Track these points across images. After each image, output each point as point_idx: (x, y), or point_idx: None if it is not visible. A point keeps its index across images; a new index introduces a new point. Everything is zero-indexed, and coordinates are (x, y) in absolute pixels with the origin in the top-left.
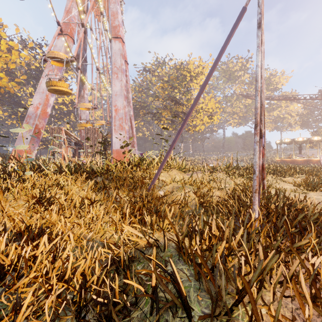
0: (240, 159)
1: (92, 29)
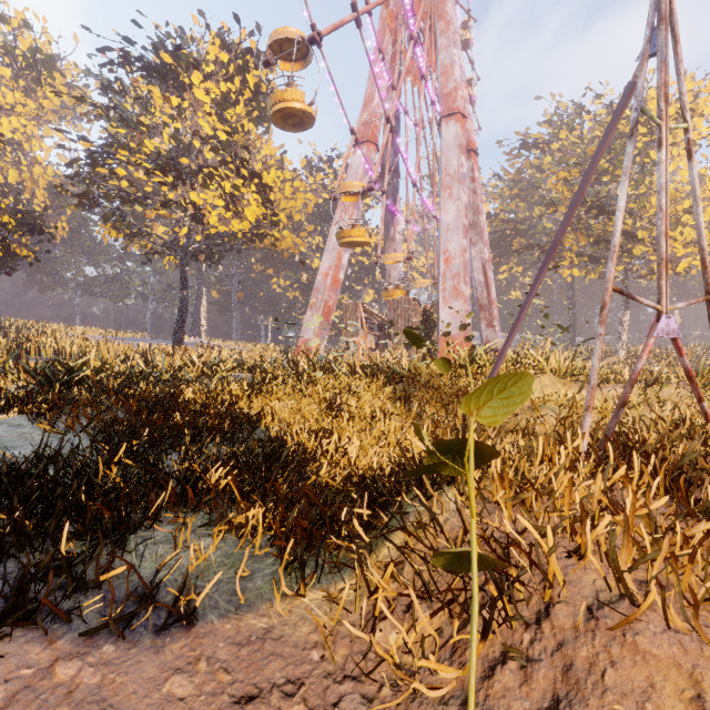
0: None
1: (407, 113)
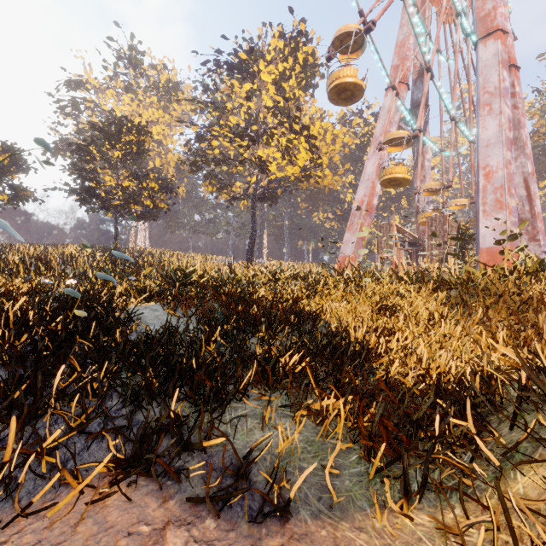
0: None
1: (438, 48)
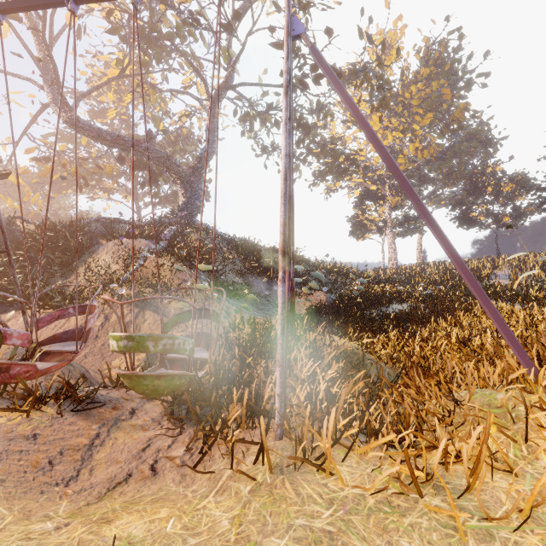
0: None
1: None
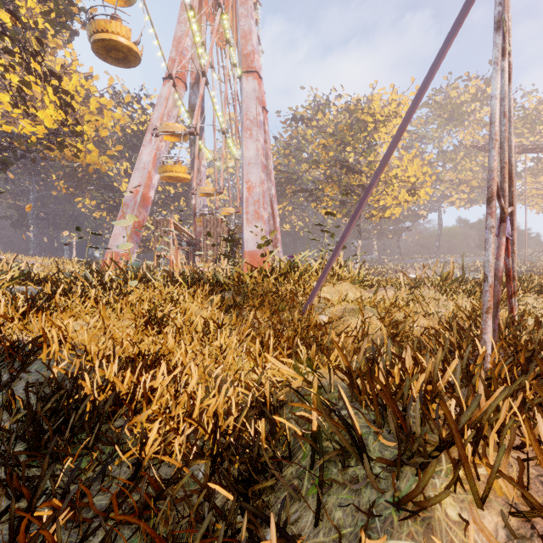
0: (473, 268)
1: (212, 64)
